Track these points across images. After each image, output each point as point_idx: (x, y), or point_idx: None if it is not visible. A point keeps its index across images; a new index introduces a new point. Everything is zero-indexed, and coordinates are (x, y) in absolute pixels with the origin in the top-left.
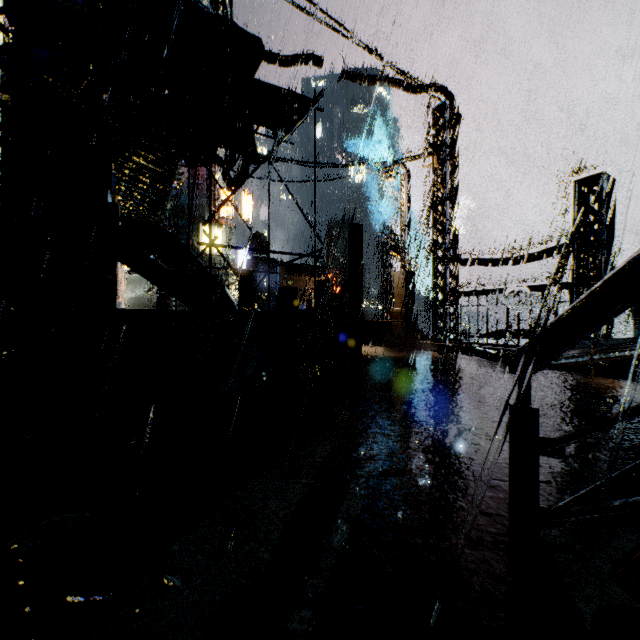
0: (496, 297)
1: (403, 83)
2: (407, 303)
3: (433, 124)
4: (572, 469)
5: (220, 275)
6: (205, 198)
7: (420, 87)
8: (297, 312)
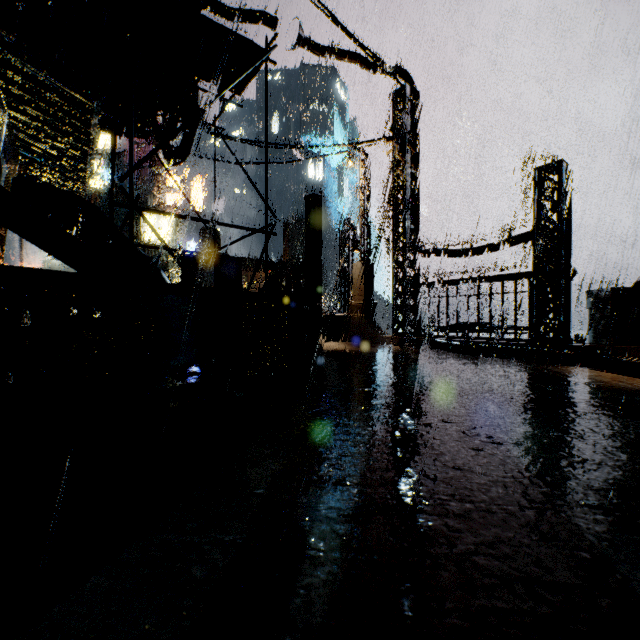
0: (457, 288)
1: (363, 59)
2: (367, 296)
3: (393, 108)
4: (618, 481)
5: (155, 257)
6: (148, 182)
7: (381, 66)
8: (241, 289)
